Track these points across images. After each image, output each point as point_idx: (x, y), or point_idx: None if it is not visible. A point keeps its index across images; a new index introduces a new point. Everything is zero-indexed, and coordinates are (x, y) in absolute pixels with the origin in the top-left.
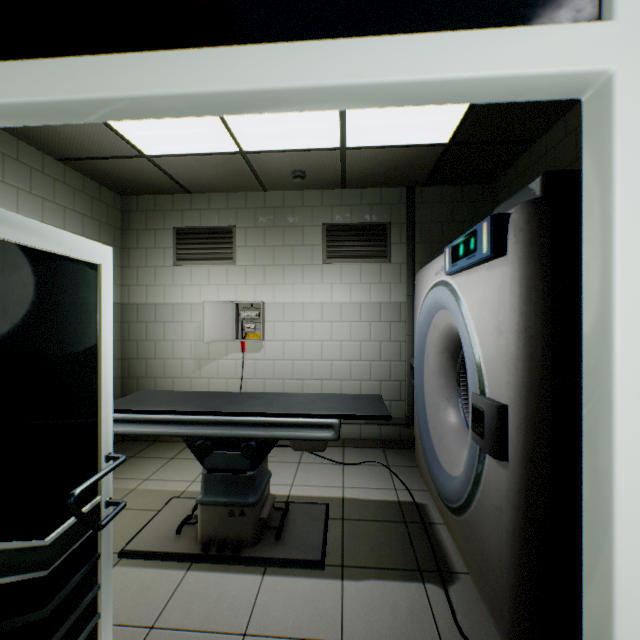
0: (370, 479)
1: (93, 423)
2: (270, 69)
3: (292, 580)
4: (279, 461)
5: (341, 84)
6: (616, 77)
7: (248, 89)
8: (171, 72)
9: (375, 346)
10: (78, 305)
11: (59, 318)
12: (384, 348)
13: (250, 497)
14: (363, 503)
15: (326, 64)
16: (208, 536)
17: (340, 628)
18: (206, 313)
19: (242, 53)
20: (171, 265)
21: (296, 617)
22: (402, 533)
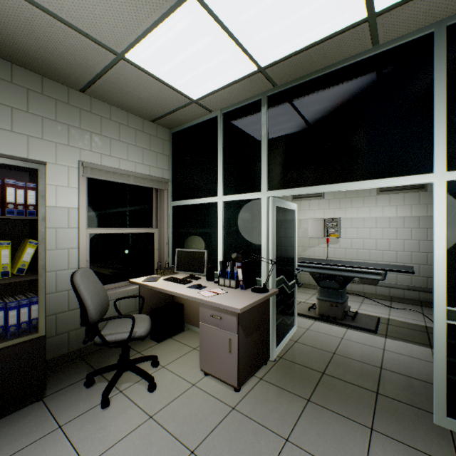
0: (407, 315)
1: (293, 257)
2: (363, 185)
3: (360, 333)
4: (349, 300)
5: (377, 187)
6: (434, 183)
7: (359, 188)
8: (344, 186)
9: (414, 243)
10: (292, 222)
11: (289, 226)
12: (421, 244)
13: (339, 300)
14: (401, 322)
15: (374, 184)
16: (321, 313)
17: (383, 347)
18: (309, 224)
19: (357, 183)
20: (290, 201)
21: (363, 340)
22: (423, 335)
